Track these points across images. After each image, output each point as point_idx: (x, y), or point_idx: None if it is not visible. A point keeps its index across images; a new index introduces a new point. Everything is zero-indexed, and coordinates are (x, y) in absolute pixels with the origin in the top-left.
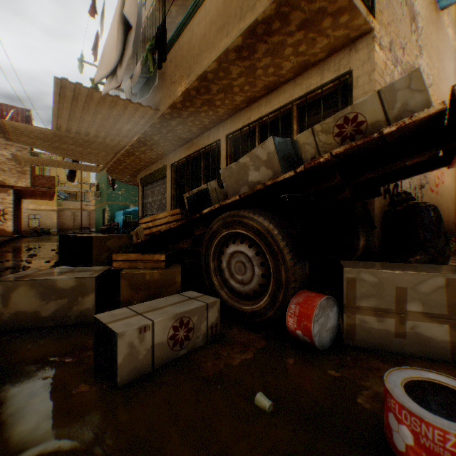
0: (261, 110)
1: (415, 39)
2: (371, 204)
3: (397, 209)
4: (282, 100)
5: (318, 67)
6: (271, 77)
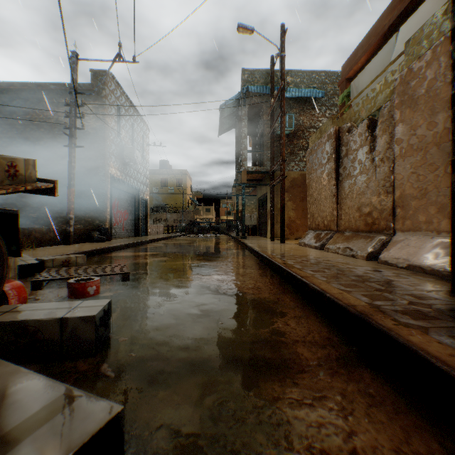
0: None
1: None
2: None
3: None
4: None
5: None
6: None
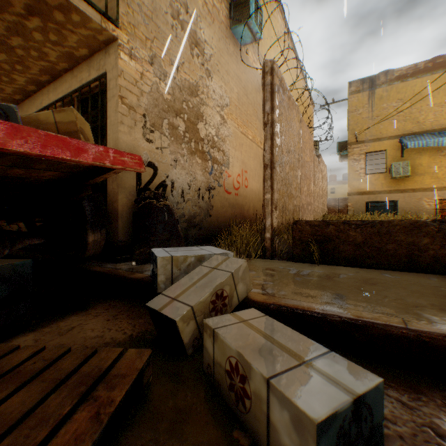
0: (50, 97)
1: (200, 62)
2: (117, 201)
3: (138, 207)
4: (65, 90)
5: (88, 63)
6: (41, 61)
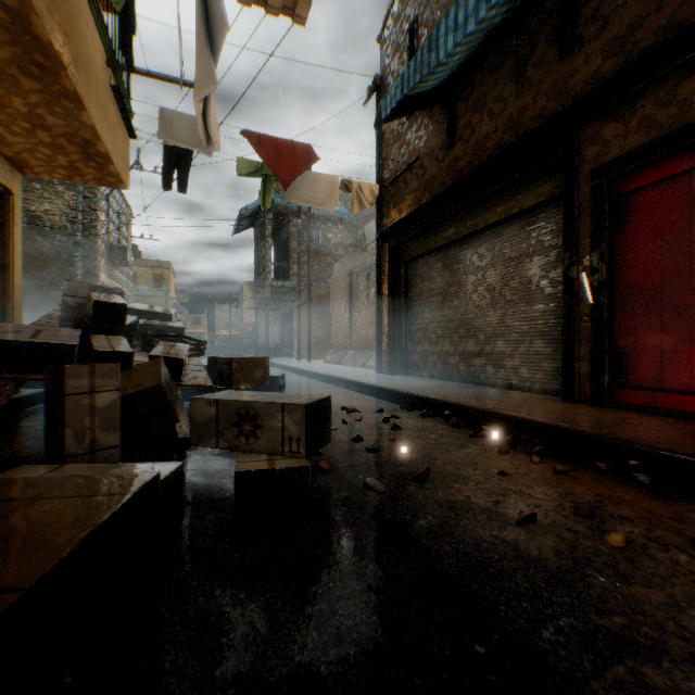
0: None
1: None
2: None
3: None
4: None
5: None
6: (2, 122)
